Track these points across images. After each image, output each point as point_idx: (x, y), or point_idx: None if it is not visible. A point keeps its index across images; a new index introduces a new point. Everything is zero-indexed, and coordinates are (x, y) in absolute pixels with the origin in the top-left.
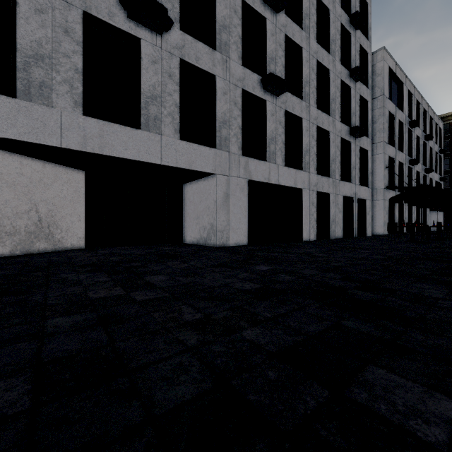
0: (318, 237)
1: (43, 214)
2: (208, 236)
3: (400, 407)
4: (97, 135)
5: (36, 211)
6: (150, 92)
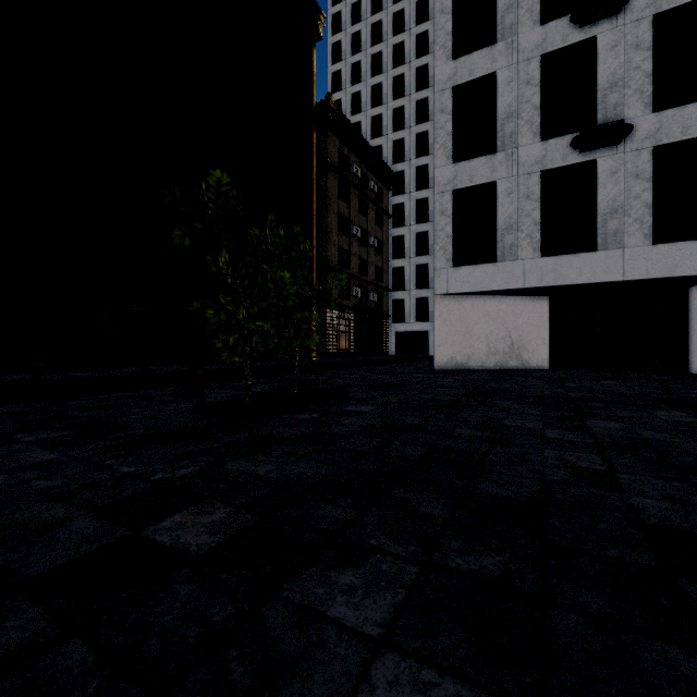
0: None
1: (514, 339)
2: None
3: (584, 403)
4: (552, 270)
5: (509, 337)
6: (609, 208)
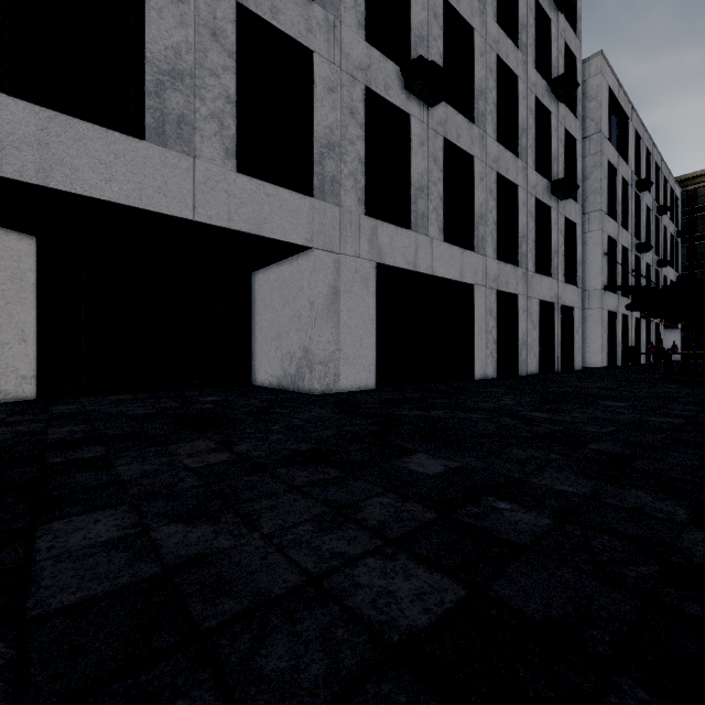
0: (498, 372)
1: None
2: (299, 372)
3: None
4: (33, 140)
5: None
6: (169, 63)
